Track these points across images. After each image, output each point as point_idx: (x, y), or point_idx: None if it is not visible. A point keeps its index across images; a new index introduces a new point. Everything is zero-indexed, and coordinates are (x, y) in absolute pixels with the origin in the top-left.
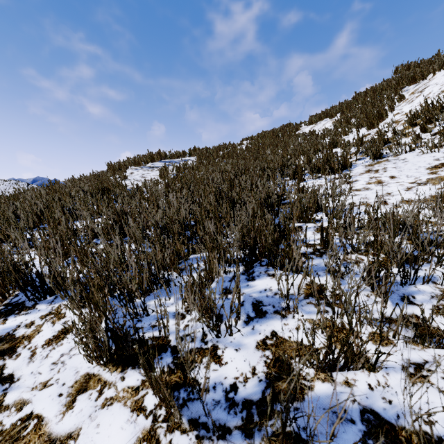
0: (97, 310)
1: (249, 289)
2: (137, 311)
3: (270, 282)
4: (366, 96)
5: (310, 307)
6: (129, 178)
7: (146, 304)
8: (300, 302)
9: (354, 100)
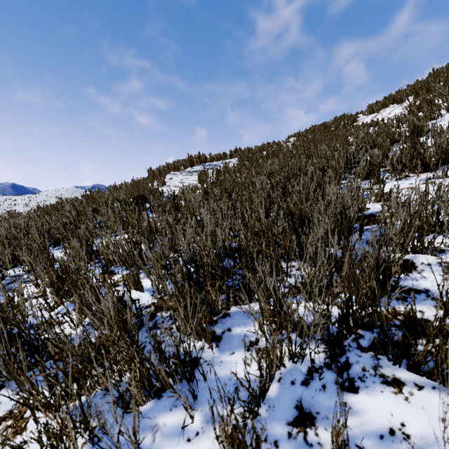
0: None
1: (351, 420)
2: None
3: (395, 404)
4: None
5: None
6: (167, 184)
7: (152, 424)
8: None
9: (431, 78)
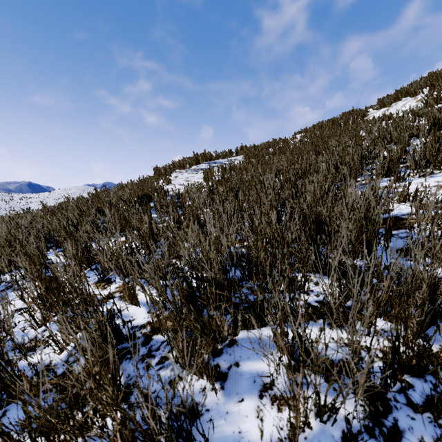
0: None
1: None
2: None
3: None
4: None
5: None
6: (173, 182)
7: None
8: None
9: None
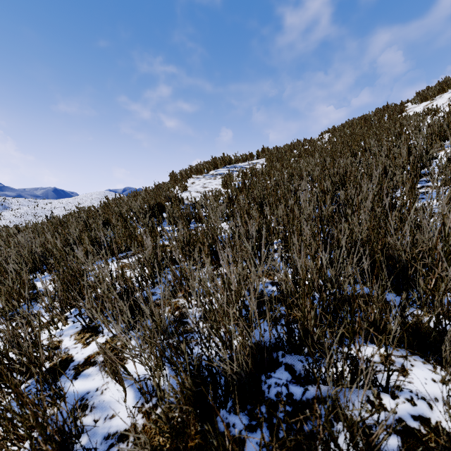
0: None
1: None
2: None
3: None
4: None
5: None
6: (189, 189)
7: None
8: None
9: None
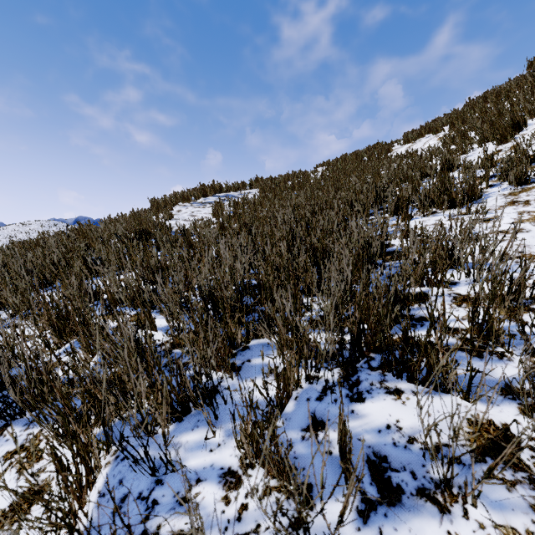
0: (84, 463)
1: (356, 422)
2: (154, 465)
3: (393, 407)
4: (486, 102)
5: (497, 489)
6: (175, 217)
7: (175, 442)
8: (468, 469)
9: (467, 108)
